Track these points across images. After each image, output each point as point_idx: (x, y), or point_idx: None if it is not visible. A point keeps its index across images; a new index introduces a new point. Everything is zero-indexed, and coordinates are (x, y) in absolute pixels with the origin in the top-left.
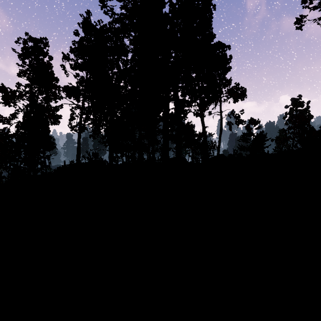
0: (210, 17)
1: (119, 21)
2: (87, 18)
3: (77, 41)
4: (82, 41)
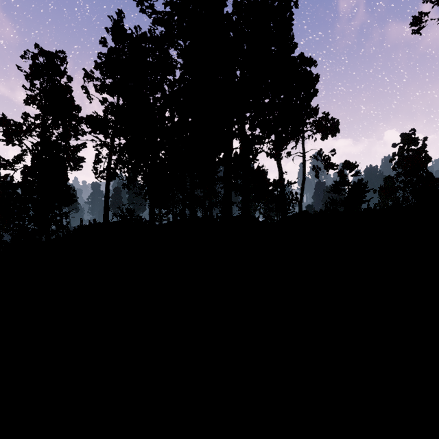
0: (290, 20)
1: (161, 23)
2: (118, 21)
3: (104, 54)
4: (111, 53)
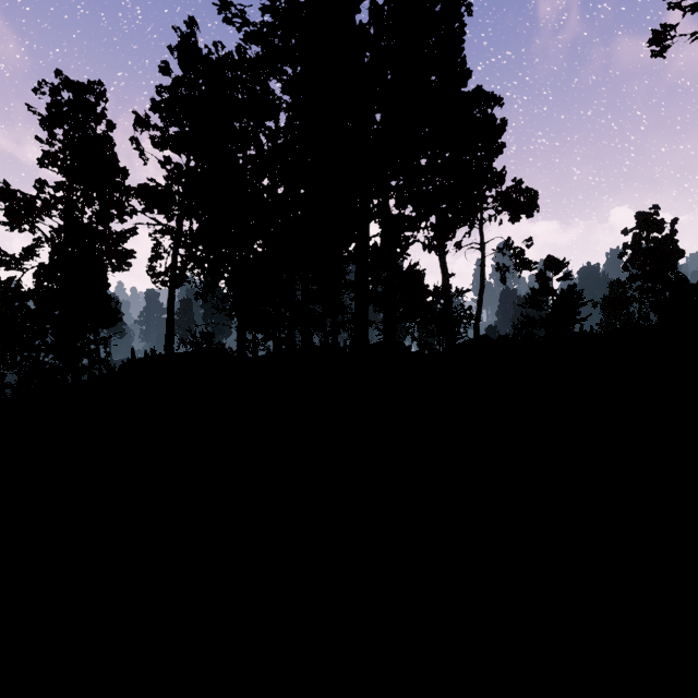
0: (459, 33)
1: (257, 40)
2: (189, 35)
3: (167, 87)
4: (178, 86)
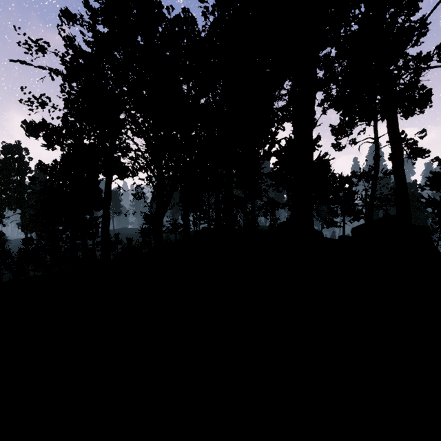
0: None
1: None
2: None
3: None
4: None
